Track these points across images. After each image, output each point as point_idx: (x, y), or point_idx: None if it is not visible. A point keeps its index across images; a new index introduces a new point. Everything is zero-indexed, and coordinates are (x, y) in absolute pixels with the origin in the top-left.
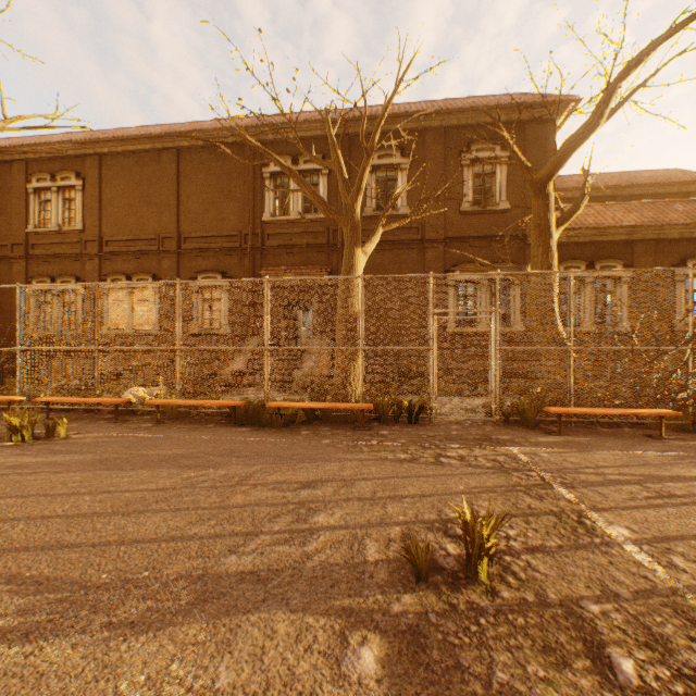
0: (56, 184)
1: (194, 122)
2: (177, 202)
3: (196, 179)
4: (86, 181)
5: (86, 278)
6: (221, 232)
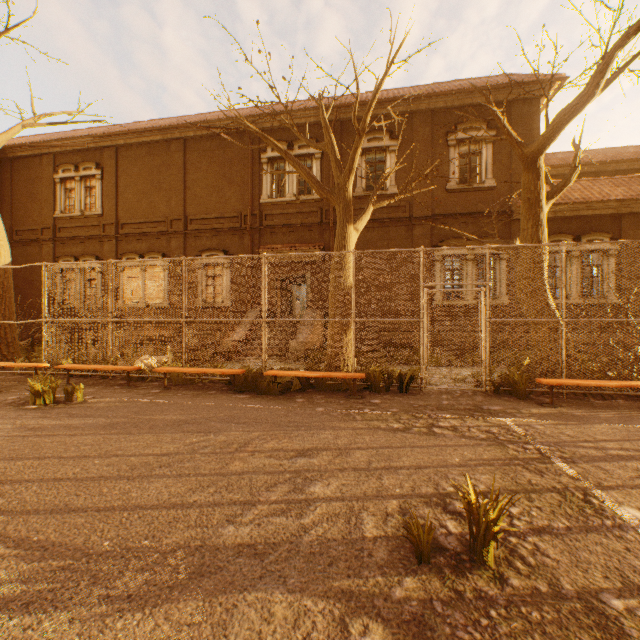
0: (78, 174)
1: (199, 114)
2: (184, 188)
3: (200, 166)
4: (104, 170)
5: (104, 258)
6: (223, 213)
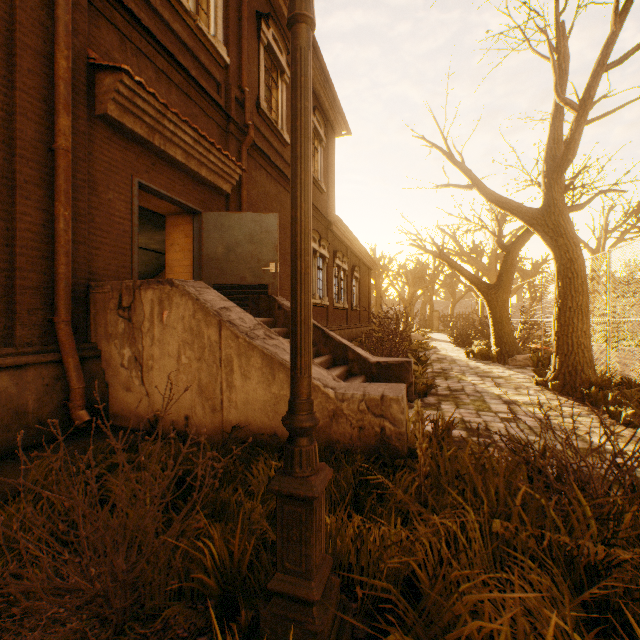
0: None
1: None
2: None
3: None
4: None
5: None
6: None
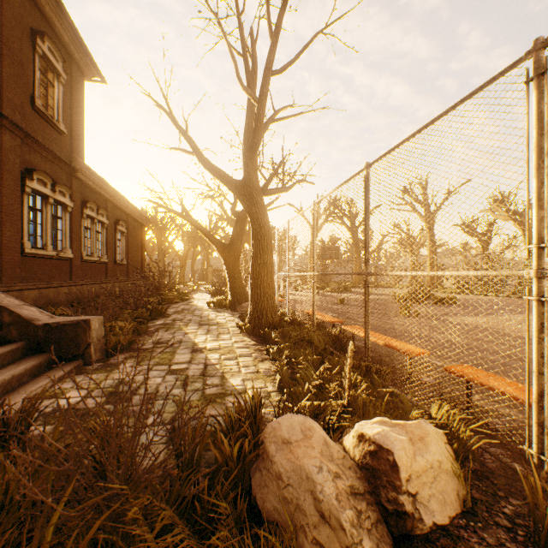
0: None
1: None
2: None
3: None
4: None
5: None
6: None
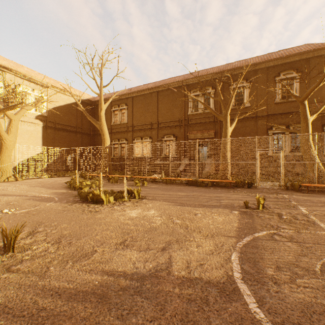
0: (119, 108)
1: (162, 80)
2: (157, 110)
3: (163, 101)
4: (128, 106)
5: (128, 139)
6: (172, 120)
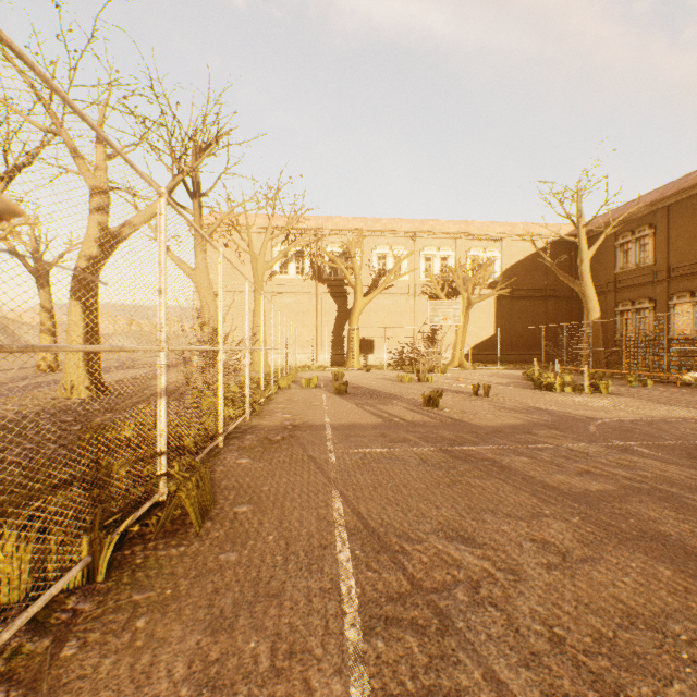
0: (633, 237)
1: None
2: None
3: None
4: (655, 228)
5: (655, 298)
6: None
